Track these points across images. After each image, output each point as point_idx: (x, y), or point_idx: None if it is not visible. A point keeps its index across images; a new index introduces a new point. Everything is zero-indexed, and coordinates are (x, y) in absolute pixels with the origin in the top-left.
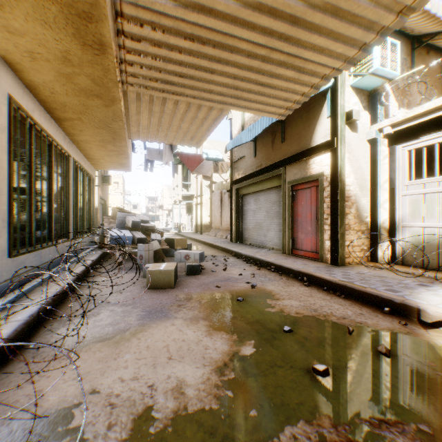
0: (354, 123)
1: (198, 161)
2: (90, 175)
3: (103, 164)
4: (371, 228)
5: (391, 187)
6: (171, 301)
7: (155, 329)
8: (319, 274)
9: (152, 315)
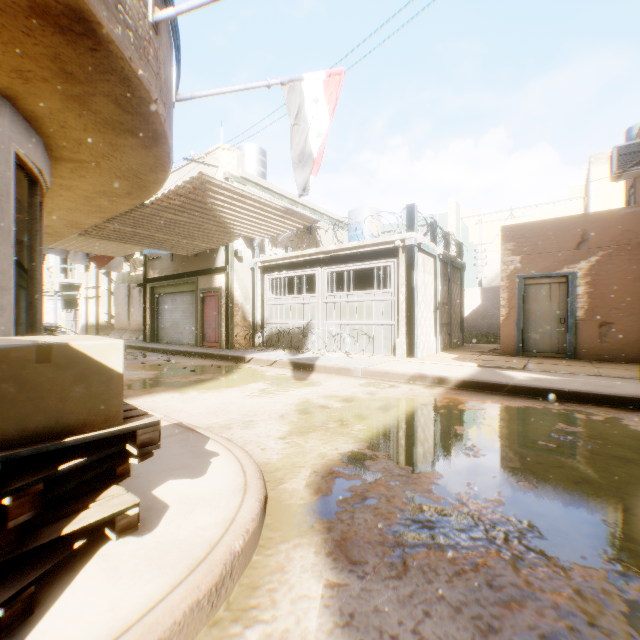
0: (241, 257)
1: (108, 259)
2: None
3: None
4: (253, 325)
5: (262, 299)
6: None
7: None
8: (213, 352)
9: None
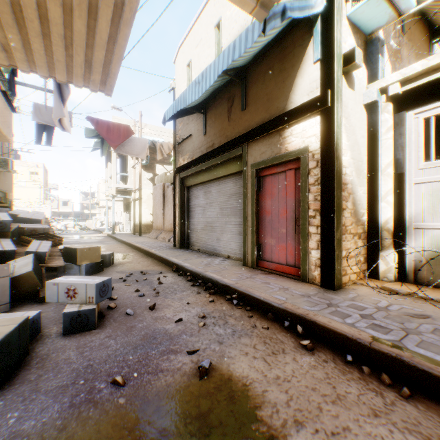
0: (351, 76)
1: (124, 135)
2: None
3: None
4: (369, 231)
5: (398, 172)
6: None
7: None
8: (324, 318)
9: None
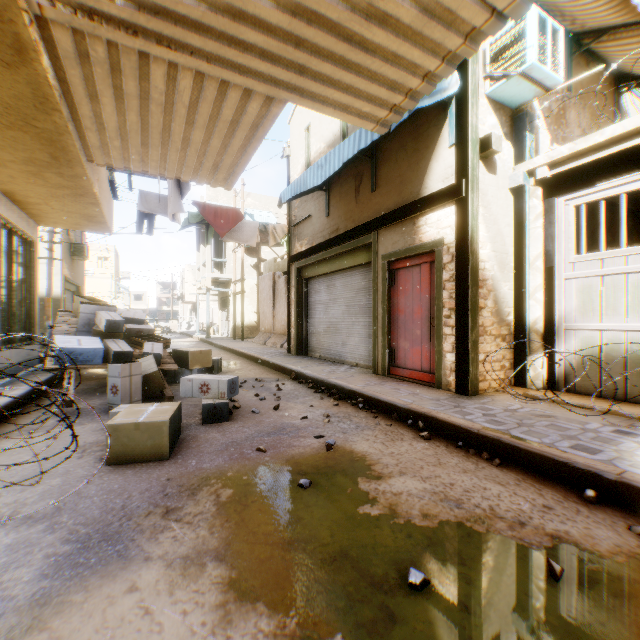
0: (492, 159)
1: (233, 220)
2: (24, 235)
3: (52, 216)
4: (516, 332)
5: (547, 265)
6: (152, 498)
7: (74, 612)
8: (445, 415)
9: (88, 555)
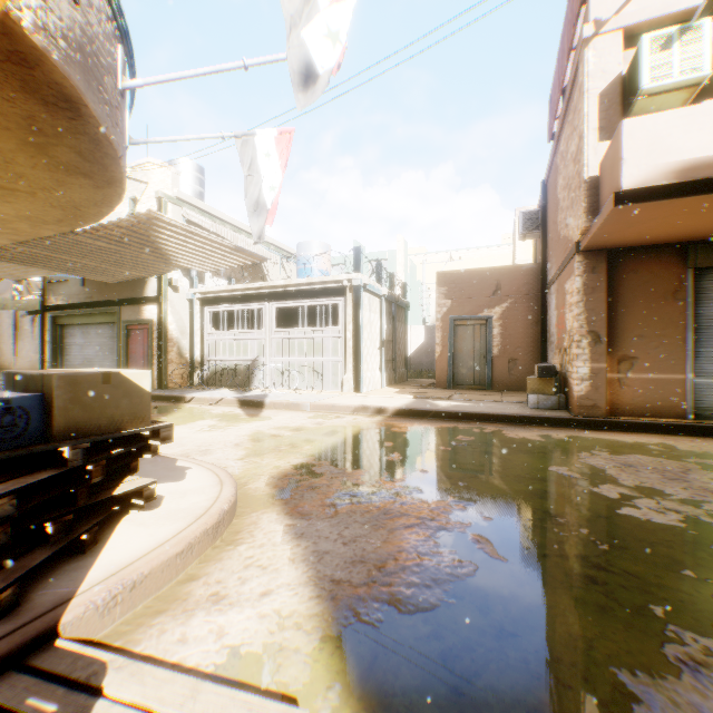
0: (177, 286)
1: None
2: None
3: None
4: (191, 362)
5: (202, 334)
6: None
7: None
8: None
9: None
